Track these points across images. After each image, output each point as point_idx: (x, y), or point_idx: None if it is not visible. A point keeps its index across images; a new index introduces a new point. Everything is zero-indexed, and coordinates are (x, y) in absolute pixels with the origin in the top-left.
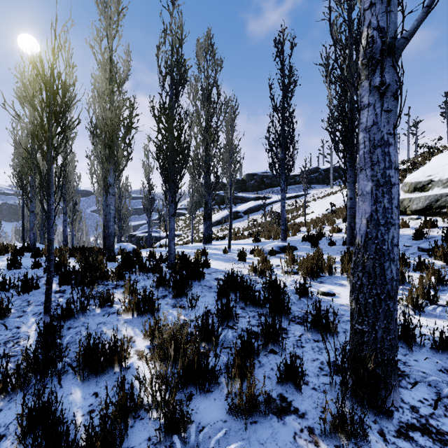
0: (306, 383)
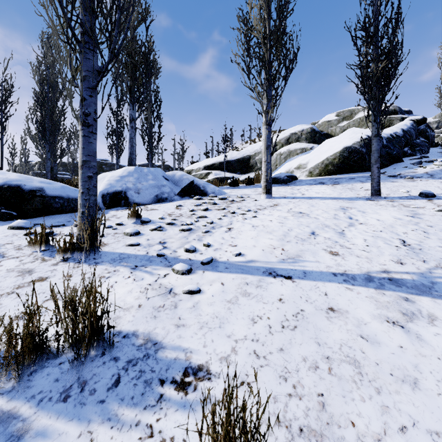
0: None
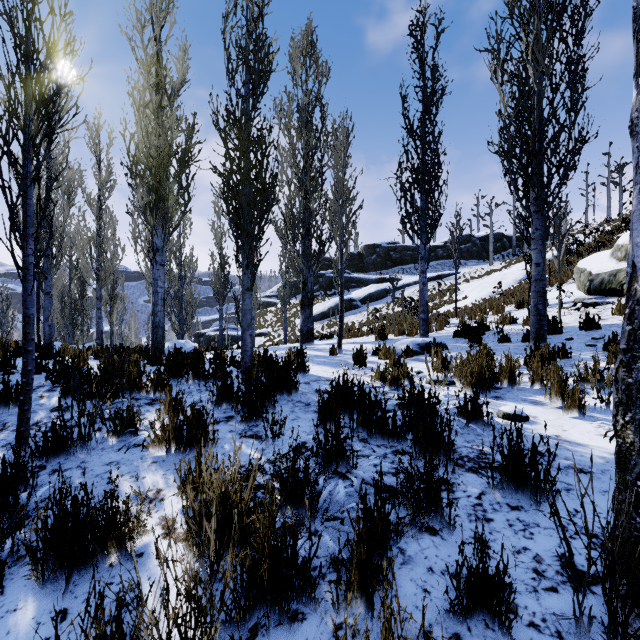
0: (511, 609)
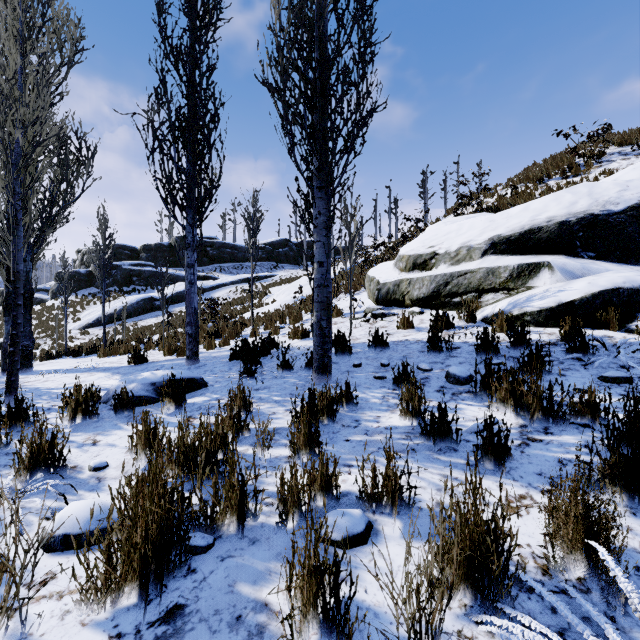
0: None
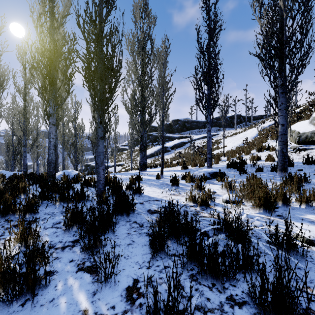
0: None
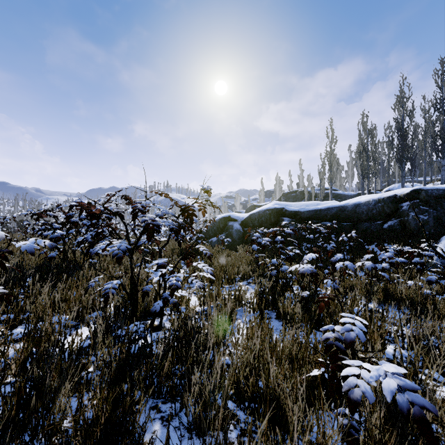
0: None
